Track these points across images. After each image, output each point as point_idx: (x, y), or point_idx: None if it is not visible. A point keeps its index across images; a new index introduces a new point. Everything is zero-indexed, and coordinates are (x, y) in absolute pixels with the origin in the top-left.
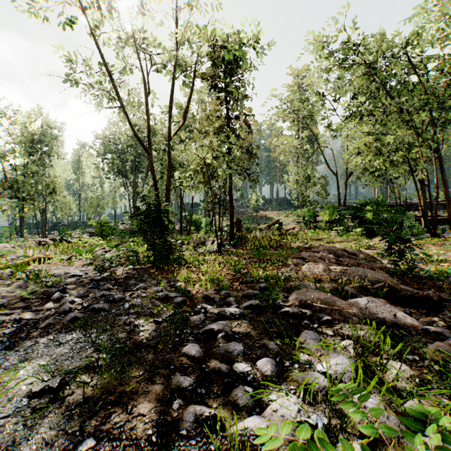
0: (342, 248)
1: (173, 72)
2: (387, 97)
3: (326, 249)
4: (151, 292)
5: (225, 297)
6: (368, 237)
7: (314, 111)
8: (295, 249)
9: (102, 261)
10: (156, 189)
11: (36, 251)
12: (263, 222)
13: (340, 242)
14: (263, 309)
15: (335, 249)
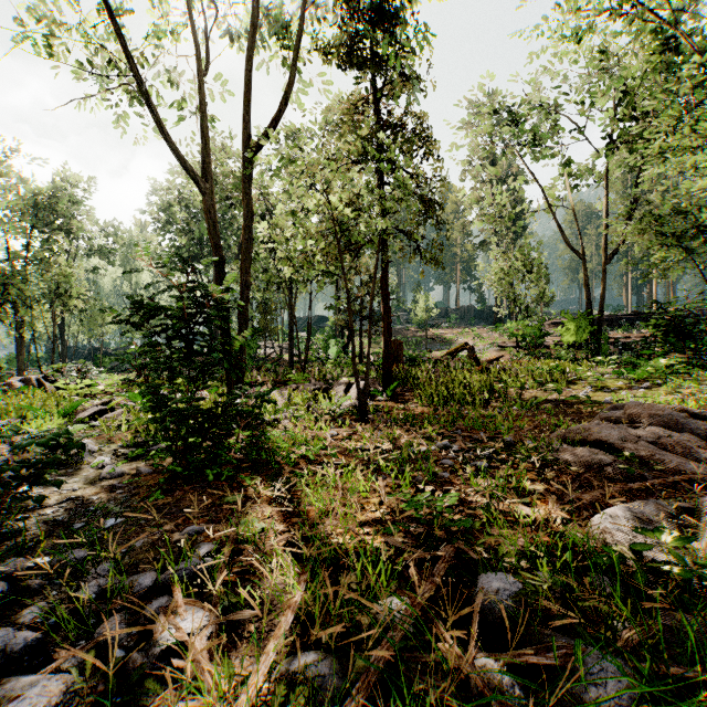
0: (690, 411)
1: None
2: None
3: (647, 413)
4: None
5: None
6: (693, 379)
7: (543, 134)
8: (533, 404)
9: None
10: (220, 270)
11: None
12: (435, 347)
13: (628, 388)
14: None
15: (677, 415)
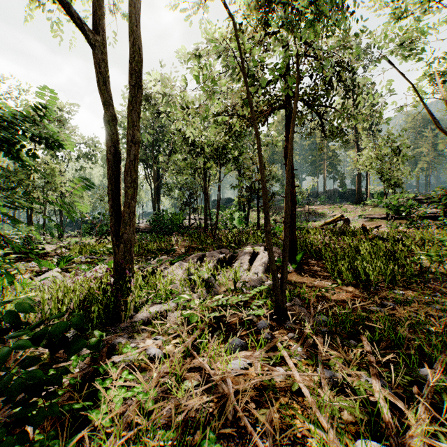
0: None
1: None
2: None
3: None
4: None
5: None
6: None
7: (423, 29)
8: None
9: None
10: (110, 129)
11: None
12: (311, 219)
13: None
14: None
15: None
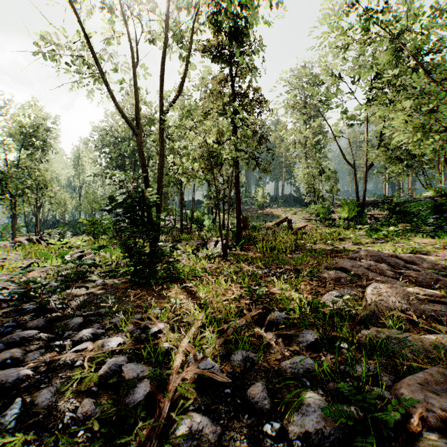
0: (391, 253)
1: (166, 30)
2: (421, 72)
3: (370, 254)
4: (97, 353)
5: (243, 374)
6: (406, 238)
7: (330, 95)
8: (318, 252)
9: (28, 282)
10: (145, 178)
11: (5, 254)
12: (269, 220)
13: (371, 243)
14: (351, 441)
15: (384, 256)
